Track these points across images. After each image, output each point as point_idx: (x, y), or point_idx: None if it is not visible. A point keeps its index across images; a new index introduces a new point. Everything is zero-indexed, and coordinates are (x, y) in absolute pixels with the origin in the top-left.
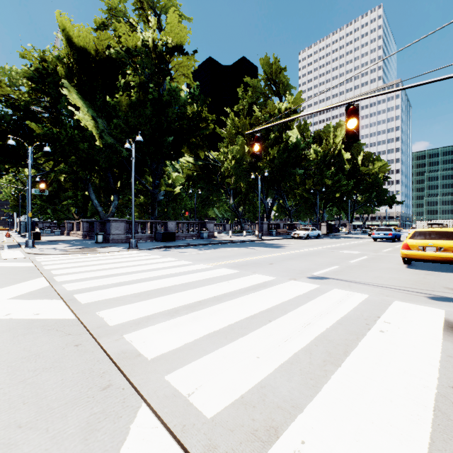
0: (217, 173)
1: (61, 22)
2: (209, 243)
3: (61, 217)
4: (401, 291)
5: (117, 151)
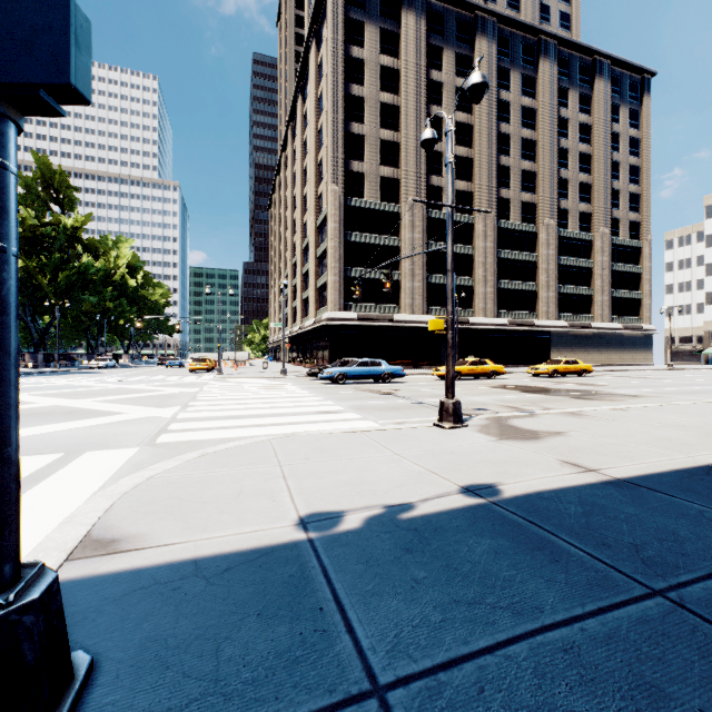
0: None
1: None
2: (28, 373)
3: None
4: (191, 375)
5: None
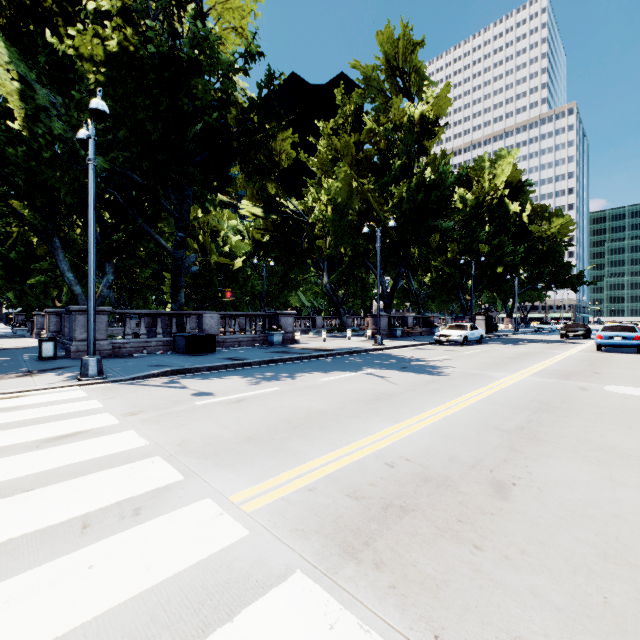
0: (302, 235)
1: None
2: (281, 358)
3: (33, 306)
4: None
5: (75, 159)
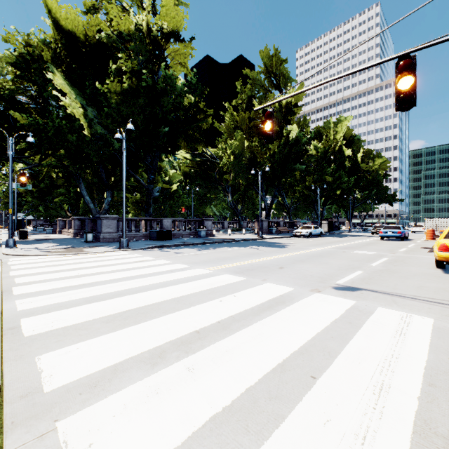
0: (215, 170)
1: (47, 2)
2: (208, 242)
3: (54, 215)
4: None
5: (107, 143)
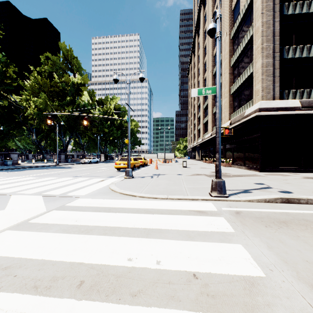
0: (20, 114)
1: None
2: (15, 168)
3: None
4: (102, 176)
5: None
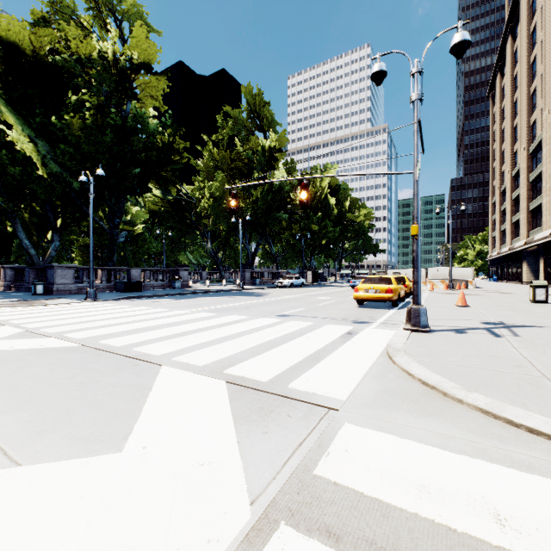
0: (192, 211)
1: None
2: (184, 292)
3: None
4: (338, 320)
5: (66, 182)
